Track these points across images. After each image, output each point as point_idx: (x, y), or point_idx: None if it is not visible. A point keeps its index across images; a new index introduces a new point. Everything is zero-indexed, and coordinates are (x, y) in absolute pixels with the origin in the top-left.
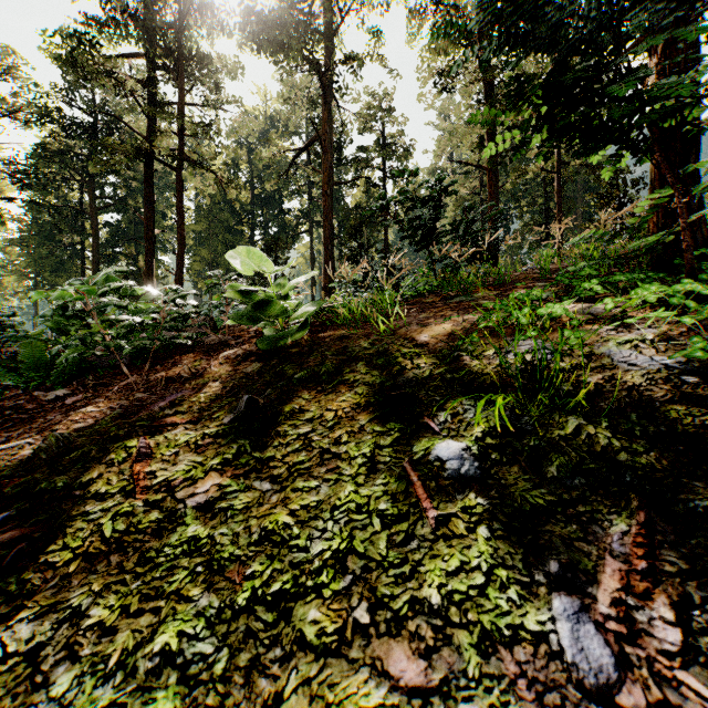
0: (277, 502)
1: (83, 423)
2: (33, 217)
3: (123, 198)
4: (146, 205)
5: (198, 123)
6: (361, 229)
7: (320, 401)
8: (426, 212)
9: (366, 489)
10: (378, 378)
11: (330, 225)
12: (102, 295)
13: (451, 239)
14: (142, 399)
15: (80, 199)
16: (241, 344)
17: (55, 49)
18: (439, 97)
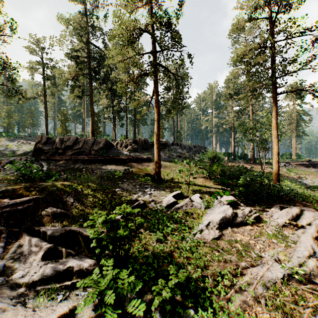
0: None
1: None
2: None
3: None
4: None
5: None
6: None
7: None
8: None
9: None
10: None
11: None
12: None
13: None
14: None
15: None
16: None
17: None
18: None
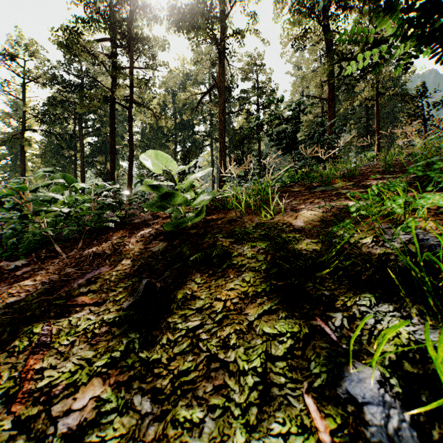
0: (152, 441)
1: (16, 297)
2: (48, 140)
3: (98, 128)
4: (110, 131)
5: (141, 79)
6: (243, 142)
7: (210, 286)
8: (289, 128)
9: (260, 440)
10: (263, 264)
11: (223, 140)
12: (33, 191)
13: (308, 145)
14: (69, 274)
15: (74, 129)
16: (156, 224)
17: (58, 38)
18: (294, 56)
